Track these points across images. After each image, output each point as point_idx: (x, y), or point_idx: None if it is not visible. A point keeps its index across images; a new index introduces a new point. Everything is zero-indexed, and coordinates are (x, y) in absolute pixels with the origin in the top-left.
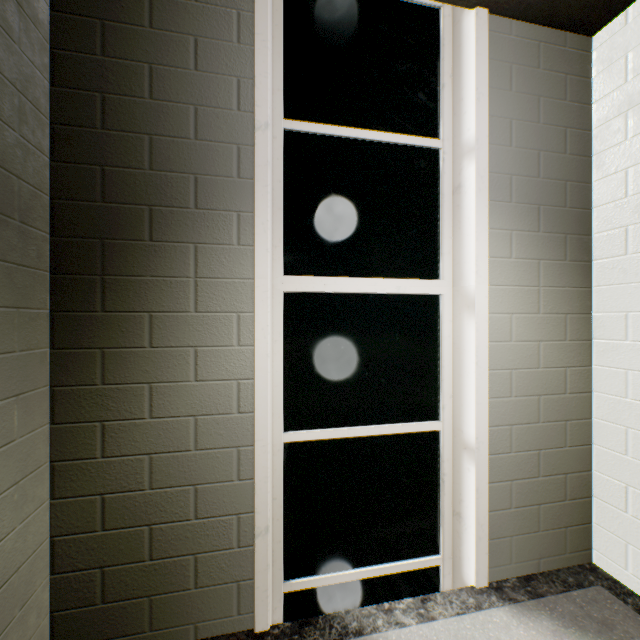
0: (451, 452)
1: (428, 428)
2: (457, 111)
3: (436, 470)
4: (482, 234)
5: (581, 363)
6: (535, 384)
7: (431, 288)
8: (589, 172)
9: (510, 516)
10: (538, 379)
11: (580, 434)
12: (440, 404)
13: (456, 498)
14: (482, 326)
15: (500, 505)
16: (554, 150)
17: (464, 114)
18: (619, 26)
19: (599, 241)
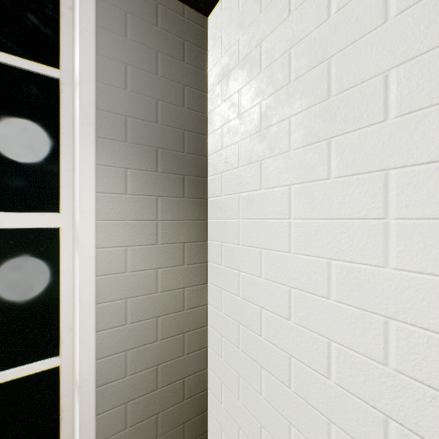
0: (71, 385)
1: (40, 368)
2: (74, 44)
3: (55, 407)
4: (87, 169)
5: (199, 282)
6: (153, 307)
7: (43, 221)
8: (206, 126)
9: (126, 436)
10: (157, 302)
11: (198, 341)
12: (60, 339)
13: (74, 432)
14: (87, 262)
15: (114, 430)
16: (173, 102)
17: (76, 47)
18: (219, 11)
19: (211, 183)
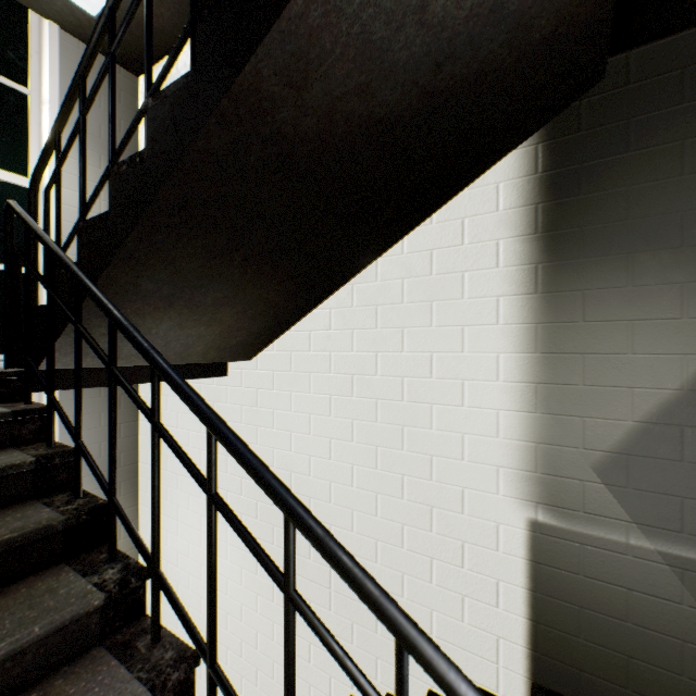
0: None
1: None
2: None
3: None
4: None
5: (132, 547)
6: None
7: None
8: (138, 443)
9: None
10: None
11: None
12: None
13: None
14: None
15: None
16: None
17: None
18: None
19: (142, 481)
